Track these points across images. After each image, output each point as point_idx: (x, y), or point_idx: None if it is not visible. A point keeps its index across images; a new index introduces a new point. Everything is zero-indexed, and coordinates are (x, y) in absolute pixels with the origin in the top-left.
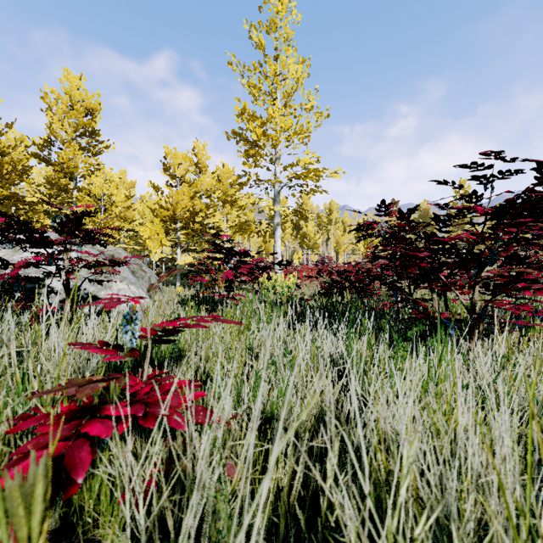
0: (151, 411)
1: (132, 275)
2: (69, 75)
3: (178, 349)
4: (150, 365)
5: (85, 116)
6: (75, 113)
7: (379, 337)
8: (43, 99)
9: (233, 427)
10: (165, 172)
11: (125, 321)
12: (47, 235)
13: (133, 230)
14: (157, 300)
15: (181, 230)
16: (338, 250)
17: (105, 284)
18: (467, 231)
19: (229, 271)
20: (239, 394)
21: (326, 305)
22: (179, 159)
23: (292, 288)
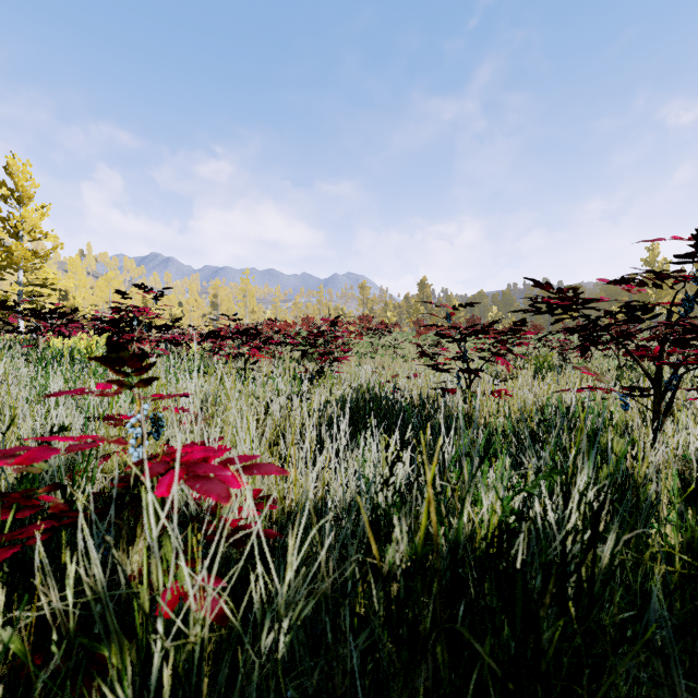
0: None
1: None
2: None
3: None
4: None
5: None
6: None
7: None
8: None
9: None
10: None
11: None
12: None
13: None
14: None
15: None
16: None
17: None
18: None
19: None
20: None
21: None
22: None
23: None
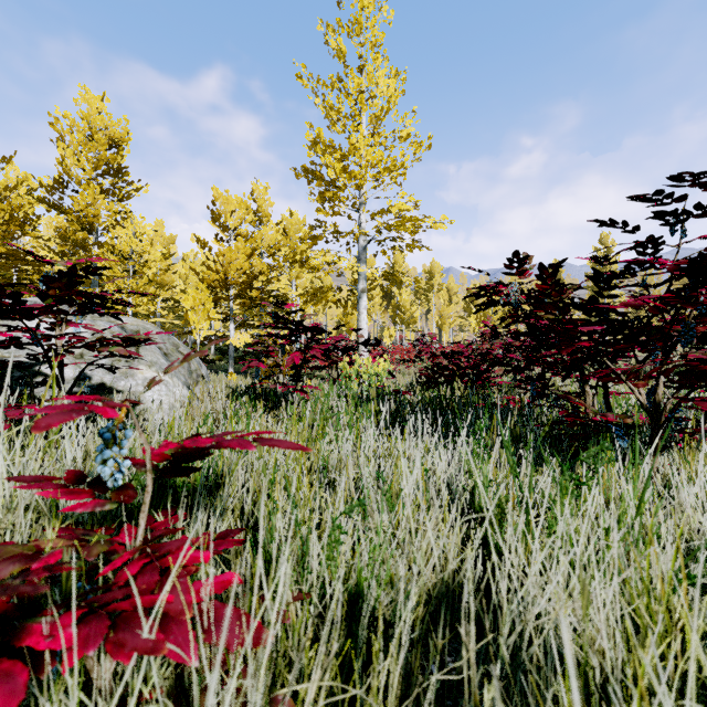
0: (118, 638)
1: (165, 358)
2: (88, 94)
3: (217, 469)
4: (172, 496)
5: (108, 149)
6: (95, 144)
7: (519, 453)
8: (53, 126)
9: (294, 616)
10: (214, 222)
11: (103, 443)
12: (24, 300)
13: (173, 299)
14: (199, 393)
15: (236, 299)
16: (442, 326)
17: (126, 371)
18: (634, 296)
19: (296, 353)
20: (305, 556)
21: (430, 400)
22: (232, 205)
23: (382, 377)
